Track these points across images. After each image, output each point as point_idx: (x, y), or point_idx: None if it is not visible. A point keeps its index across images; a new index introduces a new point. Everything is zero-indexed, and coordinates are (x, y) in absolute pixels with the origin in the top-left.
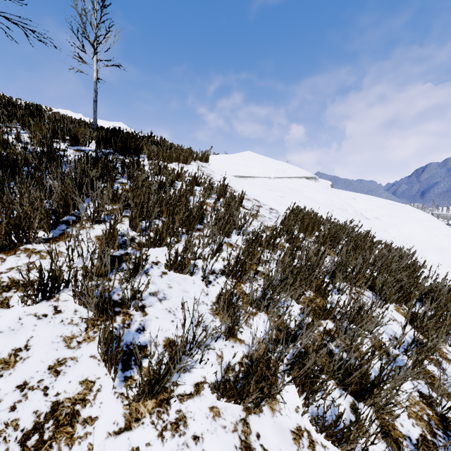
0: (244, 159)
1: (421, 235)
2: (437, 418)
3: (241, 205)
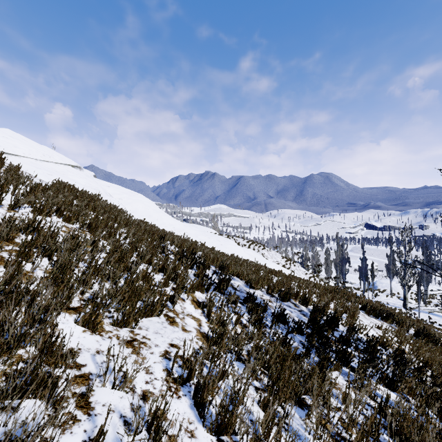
0: (5, 137)
1: (142, 209)
2: None
3: None
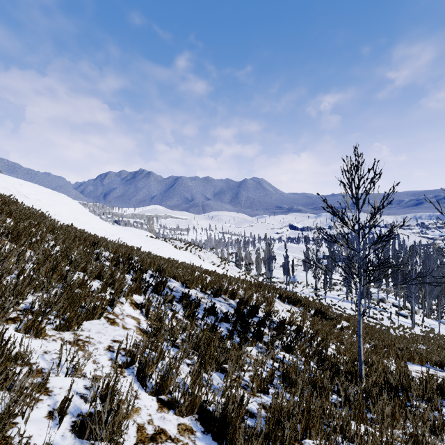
0: None
1: (66, 212)
2: None
3: None
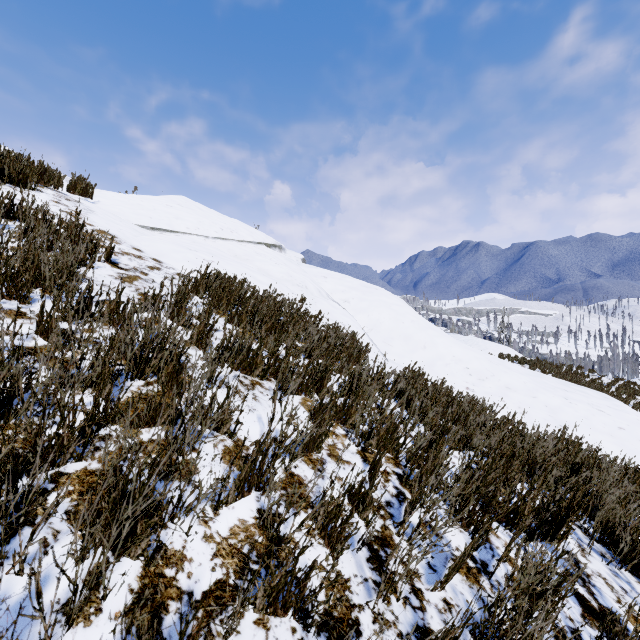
0: (169, 205)
1: (389, 322)
2: (266, 545)
3: (110, 261)
